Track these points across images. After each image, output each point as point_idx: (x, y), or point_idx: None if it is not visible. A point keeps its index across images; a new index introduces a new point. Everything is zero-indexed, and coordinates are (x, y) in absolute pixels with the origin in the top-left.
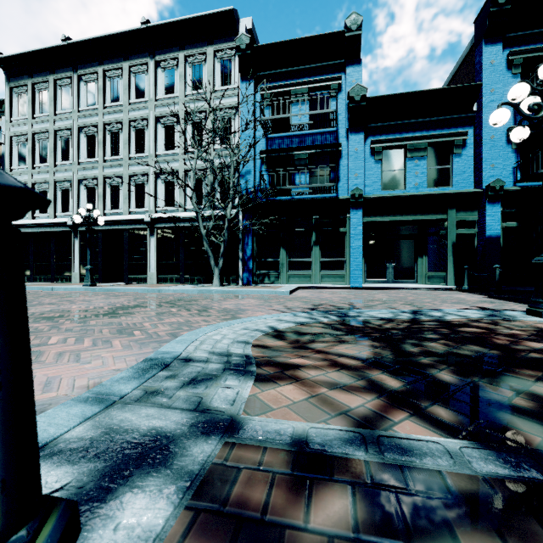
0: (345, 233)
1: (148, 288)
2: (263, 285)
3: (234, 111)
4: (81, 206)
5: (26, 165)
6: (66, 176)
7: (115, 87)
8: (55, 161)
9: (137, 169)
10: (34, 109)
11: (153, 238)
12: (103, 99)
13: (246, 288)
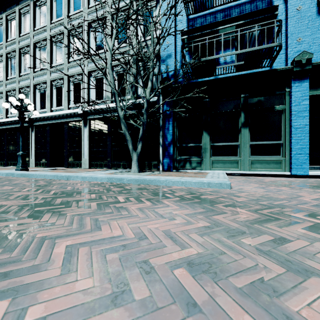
0: (282, 112)
1: (60, 174)
2: (184, 171)
3: (155, 2)
4: (37, 106)
5: (3, 78)
6: (26, 82)
7: (59, 6)
8: (20, 73)
9: (74, 70)
10: (7, 36)
11: (86, 129)
12: (51, 17)
13: (166, 174)
